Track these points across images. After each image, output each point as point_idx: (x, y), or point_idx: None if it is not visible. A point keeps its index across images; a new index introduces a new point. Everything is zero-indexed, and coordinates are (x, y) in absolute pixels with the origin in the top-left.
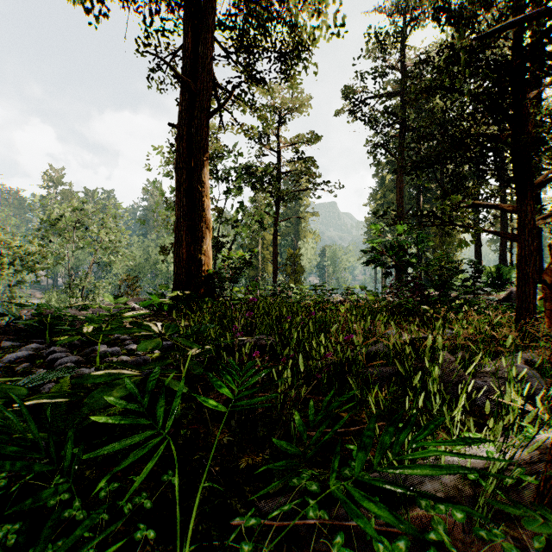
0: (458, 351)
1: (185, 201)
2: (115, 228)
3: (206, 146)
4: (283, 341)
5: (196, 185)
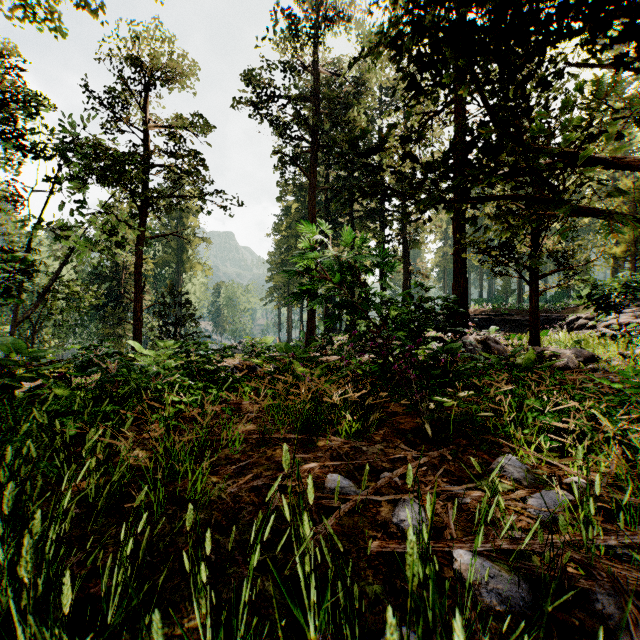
0: None
1: None
2: None
3: None
4: None
5: None
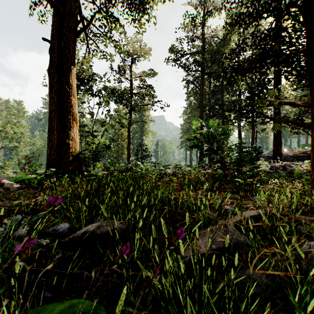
0: (291, 224)
1: (56, 98)
2: (19, 124)
3: (73, 58)
4: (127, 228)
5: (65, 87)
